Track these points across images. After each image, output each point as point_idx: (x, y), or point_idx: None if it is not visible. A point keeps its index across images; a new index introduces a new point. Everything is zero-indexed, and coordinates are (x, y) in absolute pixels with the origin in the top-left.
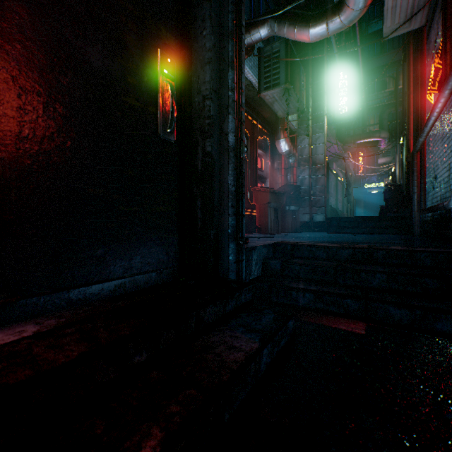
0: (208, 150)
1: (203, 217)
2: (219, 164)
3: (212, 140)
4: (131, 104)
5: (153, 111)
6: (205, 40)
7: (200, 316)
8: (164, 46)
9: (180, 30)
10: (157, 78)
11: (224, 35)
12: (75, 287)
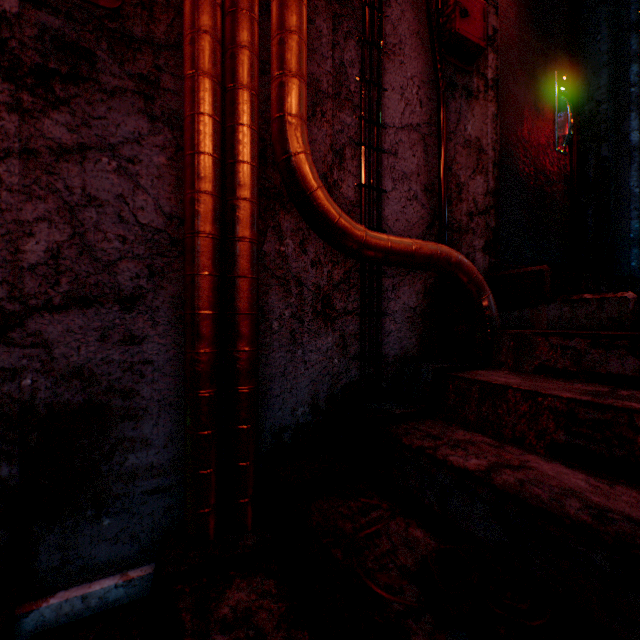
0: (604, 155)
1: (597, 225)
2: (615, 168)
3: (608, 144)
4: (538, 127)
5: (551, 128)
6: (599, 45)
7: (632, 286)
8: (558, 67)
9: (570, 46)
10: (553, 99)
11: (622, 31)
12: (513, 266)
